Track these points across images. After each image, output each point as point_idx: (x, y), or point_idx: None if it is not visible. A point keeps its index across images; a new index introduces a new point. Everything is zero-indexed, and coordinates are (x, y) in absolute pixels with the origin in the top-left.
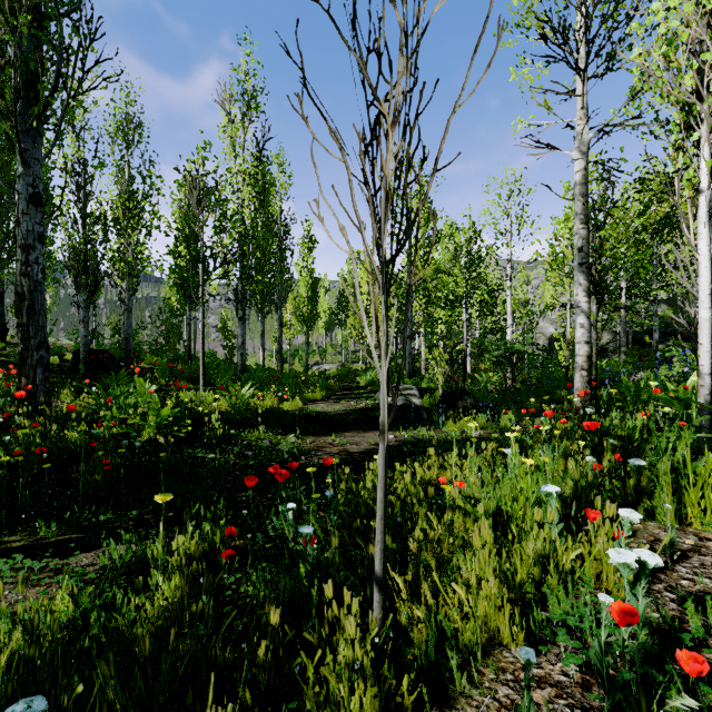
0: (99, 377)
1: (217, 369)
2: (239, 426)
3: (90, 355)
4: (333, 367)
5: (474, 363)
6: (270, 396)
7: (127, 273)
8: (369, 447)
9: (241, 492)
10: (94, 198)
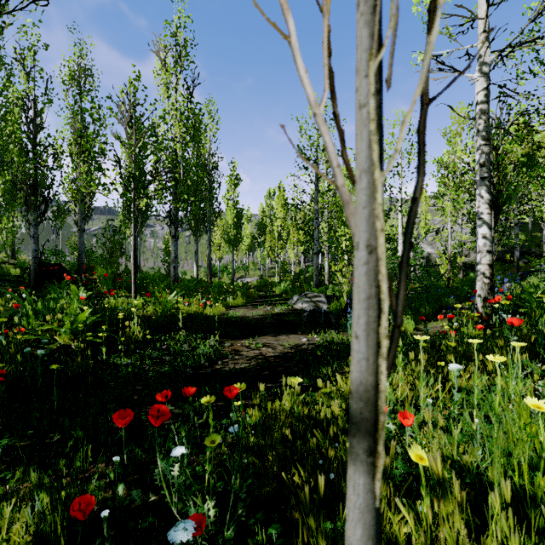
0: (49, 286)
1: (154, 280)
2: (161, 331)
3: (44, 267)
4: (253, 280)
5: None
6: (195, 302)
7: (79, 199)
8: (284, 351)
9: (147, 405)
10: (42, 129)
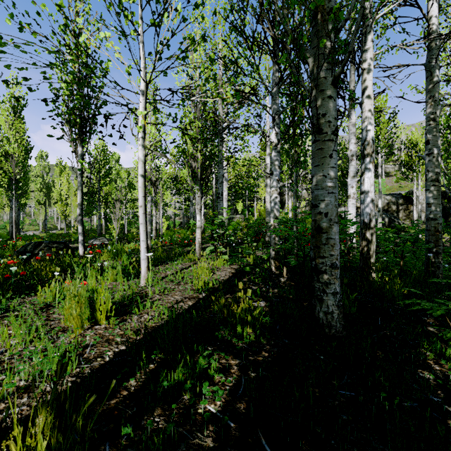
0: None
1: None
2: None
3: None
4: (36, 233)
5: (129, 229)
6: None
7: None
8: None
9: None
10: None
